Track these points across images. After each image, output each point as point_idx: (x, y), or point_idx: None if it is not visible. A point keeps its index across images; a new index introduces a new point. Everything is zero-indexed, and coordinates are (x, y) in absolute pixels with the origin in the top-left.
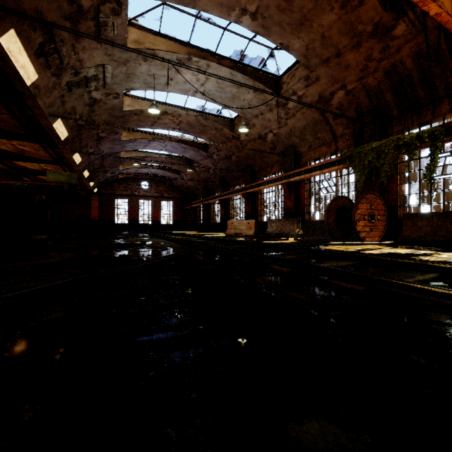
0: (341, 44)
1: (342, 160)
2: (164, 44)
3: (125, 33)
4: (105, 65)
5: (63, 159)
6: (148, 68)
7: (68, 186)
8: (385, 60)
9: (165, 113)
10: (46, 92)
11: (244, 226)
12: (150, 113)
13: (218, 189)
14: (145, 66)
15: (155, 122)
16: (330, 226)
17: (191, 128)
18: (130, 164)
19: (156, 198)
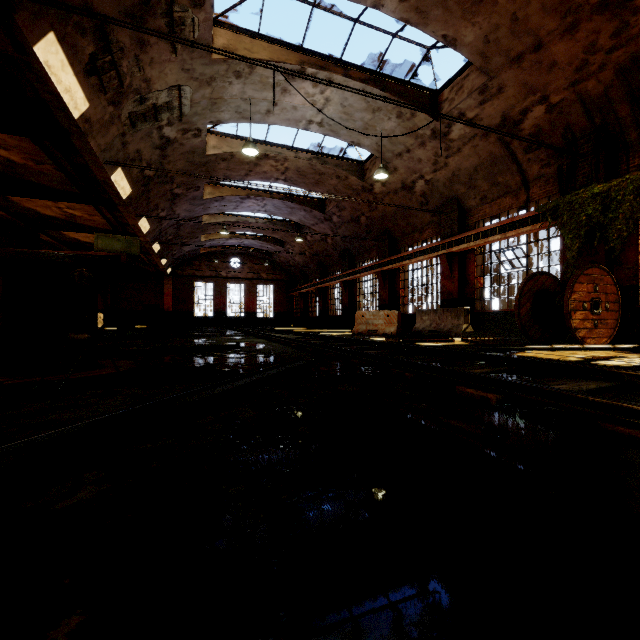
0: (544, 29)
1: (539, 216)
2: (266, 51)
3: (210, 35)
4: (182, 86)
5: (126, 227)
6: (242, 89)
7: (126, 256)
8: (619, 49)
9: (265, 156)
10: (101, 128)
11: (381, 320)
12: (243, 157)
13: (339, 267)
14: (237, 86)
15: (250, 171)
16: (524, 319)
17: (301, 178)
18: (215, 234)
19: (251, 281)
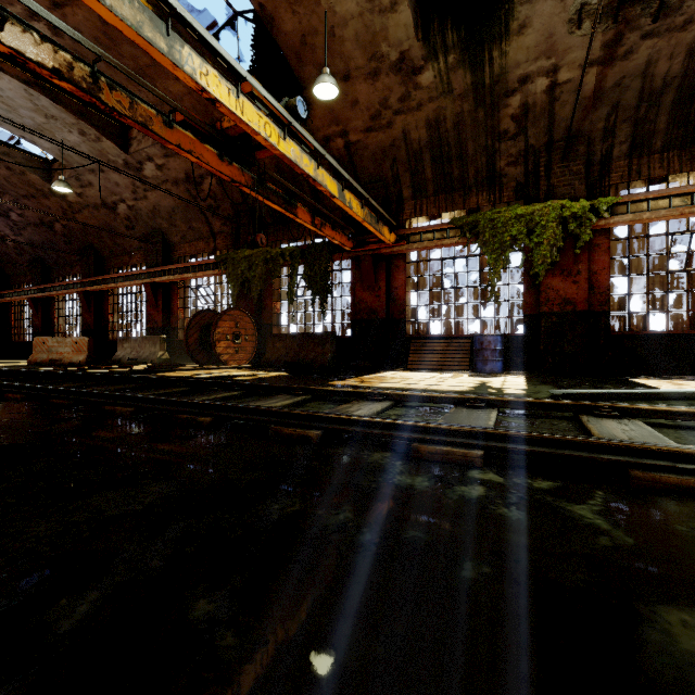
0: None
1: (218, 264)
2: None
3: None
4: None
5: None
6: None
7: None
8: None
9: None
10: None
11: (69, 347)
12: None
13: (29, 278)
14: None
15: None
16: (192, 347)
17: None
18: None
19: None
